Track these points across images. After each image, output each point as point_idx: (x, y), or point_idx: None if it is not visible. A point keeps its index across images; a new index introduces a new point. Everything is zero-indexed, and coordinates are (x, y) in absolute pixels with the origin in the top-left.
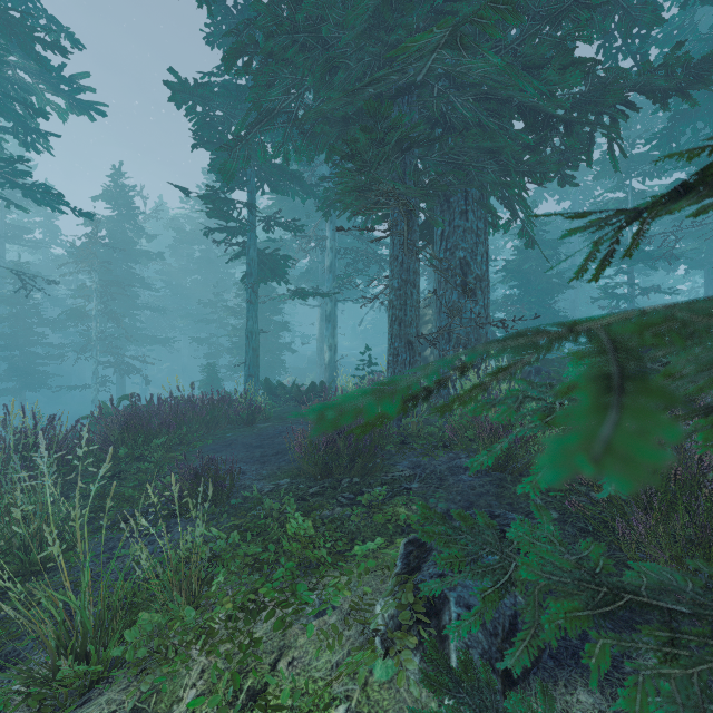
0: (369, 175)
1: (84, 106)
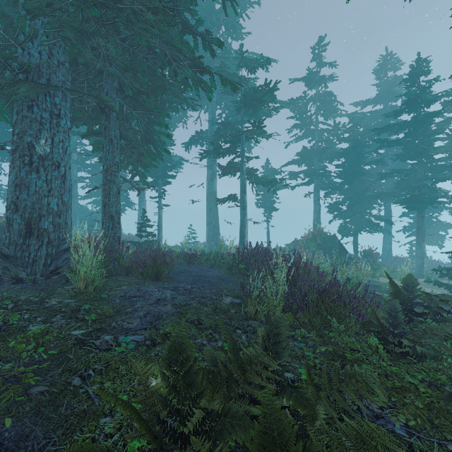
0: (144, 167)
1: None
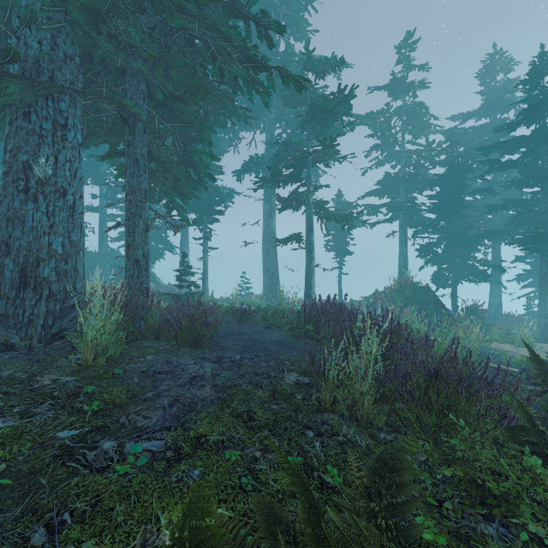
0: (182, 198)
1: None
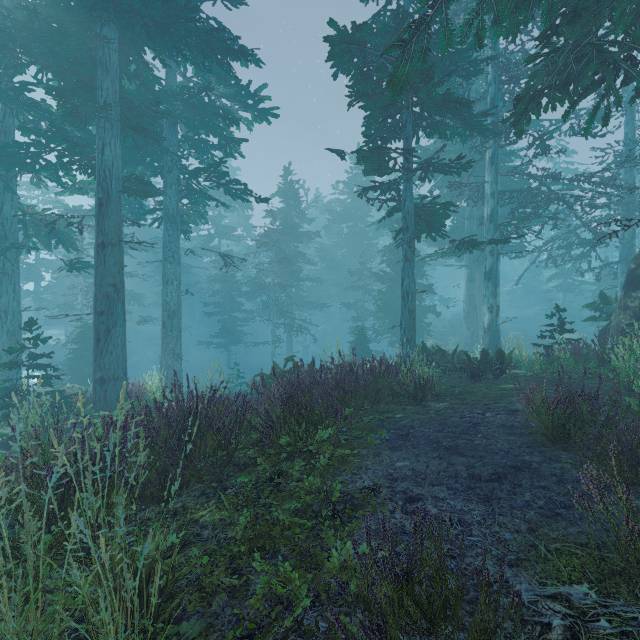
0: None
1: (263, 113)
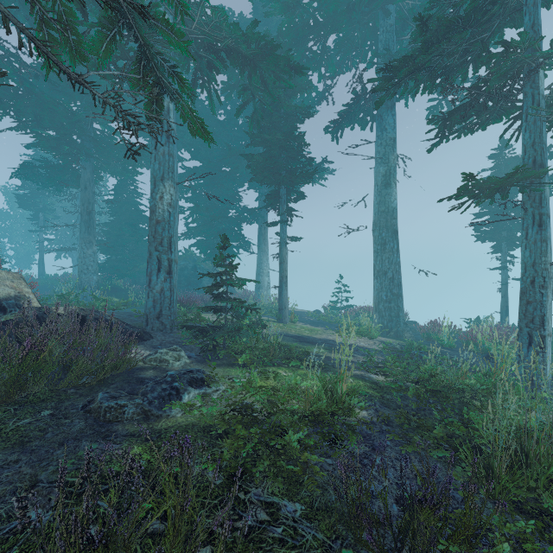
0: None
1: None
